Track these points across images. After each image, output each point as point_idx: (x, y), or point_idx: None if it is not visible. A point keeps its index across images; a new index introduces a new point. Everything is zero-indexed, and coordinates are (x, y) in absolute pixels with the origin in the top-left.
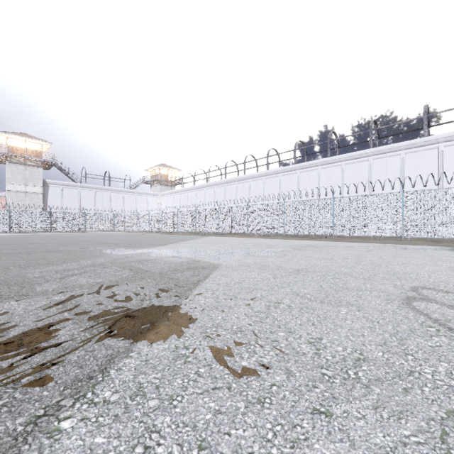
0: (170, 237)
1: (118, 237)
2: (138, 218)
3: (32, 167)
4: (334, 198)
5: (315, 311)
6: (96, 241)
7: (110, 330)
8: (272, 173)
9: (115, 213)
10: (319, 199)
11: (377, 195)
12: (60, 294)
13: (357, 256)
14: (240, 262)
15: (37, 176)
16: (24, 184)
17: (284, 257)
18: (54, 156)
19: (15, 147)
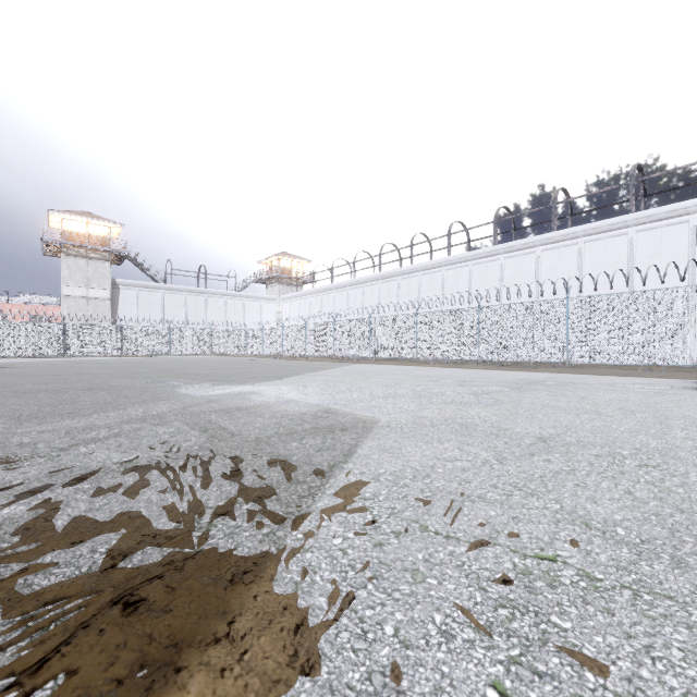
0: (293, 364)
1: (213, 365)
2: (247, 336)
3: (97, 260)
4: (569, 300)
5: (688, 609)
6: (176, 371)
7: (24, 693)
8: (457, 261)
9: (213, 327)
10: (542, 301)
11: (650, 292)
12: (25, 495)
13: (648, 406)
14: (416, 417)
15: (103, 275)
16: (86, 286)
17: (499, 407)
18: (126, 244)
19: (73, 232)
